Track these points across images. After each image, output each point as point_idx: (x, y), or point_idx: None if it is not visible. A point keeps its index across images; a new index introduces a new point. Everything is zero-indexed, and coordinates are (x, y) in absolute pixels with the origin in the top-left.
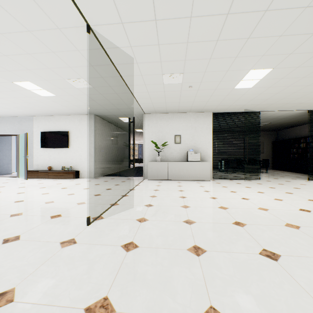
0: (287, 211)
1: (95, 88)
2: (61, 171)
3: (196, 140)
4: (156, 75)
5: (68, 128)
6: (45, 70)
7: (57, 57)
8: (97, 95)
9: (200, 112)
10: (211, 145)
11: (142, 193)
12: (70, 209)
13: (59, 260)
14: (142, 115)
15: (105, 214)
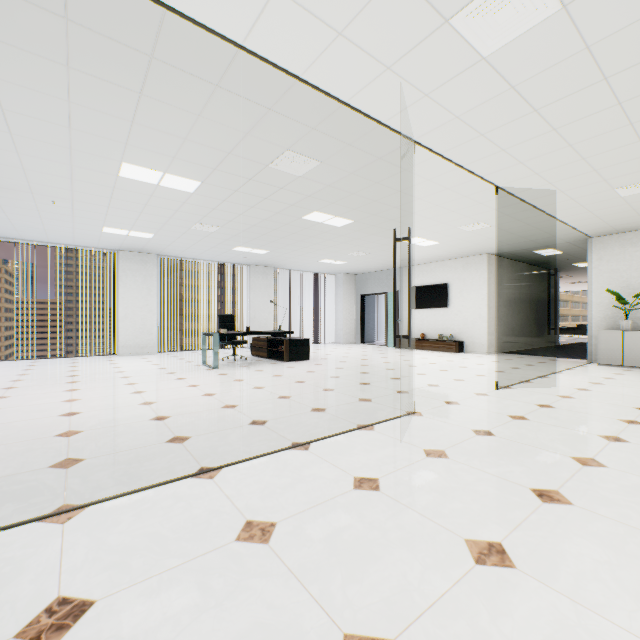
0: None
1: (494, 226)
2: (438, 340)
3: None
4: (600, 192)
5: (447, 279)
6: (438, 225)
7: (455, 213)
8: (496, 232)
9: None
10: None
11: (575, 378)
12: (469, 377)
13: (478, 399)
14: (585, 240)
15: (514, 386)
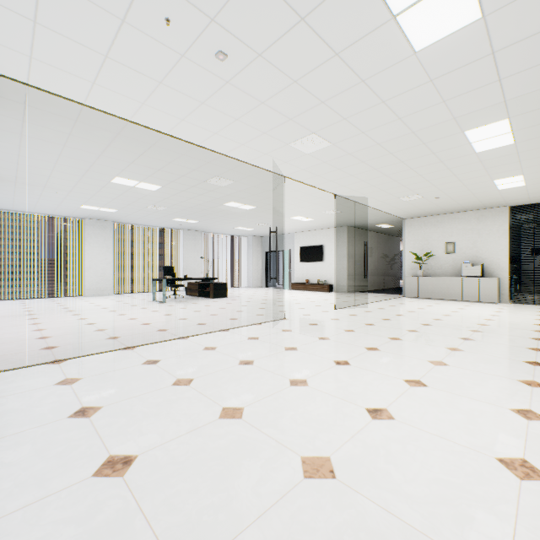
0: (514, 322)
1: (344, 212)
2: (317, 284)
3: (479, 247)
4: (392, 199)
5: (323, 242)
6: (310, 210)
7: (318, 205)
8: (347, 215)
9: (486, 209)
10: (505, 255)
11: (384, 304)
12: (325, 304)
13: (322, 313)
14: (402, 220)
15: (346, 308)
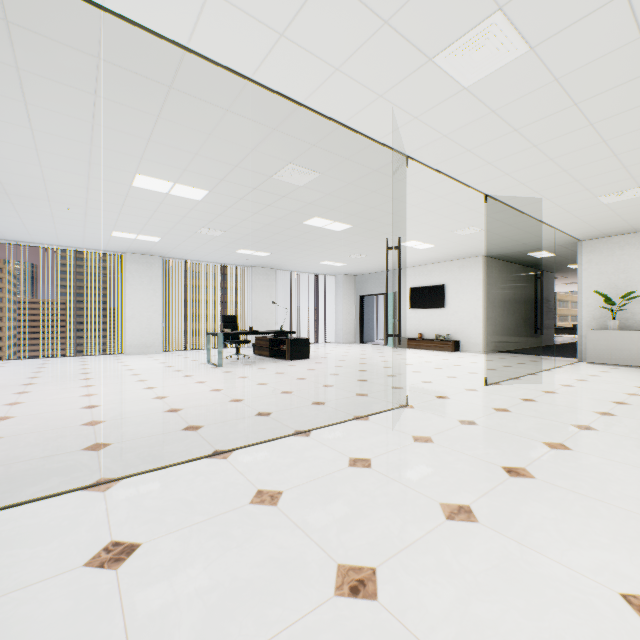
0: None
1: (486, 230)
2: (435, 340)
3: None
4: (584, 200)
5: (444, 280)
6: (433, 229)
7: (448, 219)
8: (489, 236)
9: None
10: None
11: (562, 375)
12: (462, 375)
13: (468, 394)
14: (575, 243)
15: (503, 383)
